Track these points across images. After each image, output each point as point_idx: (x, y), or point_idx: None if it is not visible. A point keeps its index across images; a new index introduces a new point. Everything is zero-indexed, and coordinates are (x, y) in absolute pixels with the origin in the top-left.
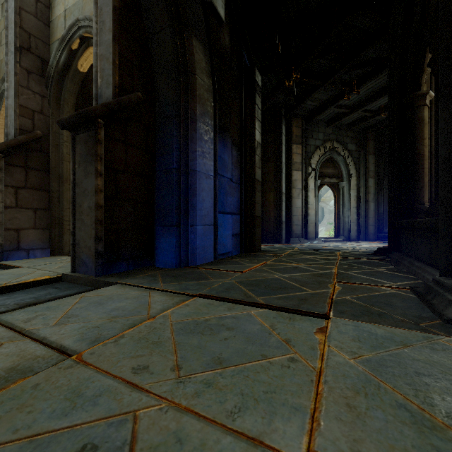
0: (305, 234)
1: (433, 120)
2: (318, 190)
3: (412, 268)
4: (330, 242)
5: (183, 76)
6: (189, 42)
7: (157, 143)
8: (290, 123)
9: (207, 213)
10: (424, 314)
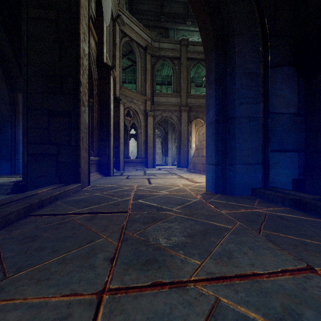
0: None
1: None
2: None
3: None
4: None
5: (13, 106)
6: (16, 94)
7: (0, 129)
8: None
9: None
10: None
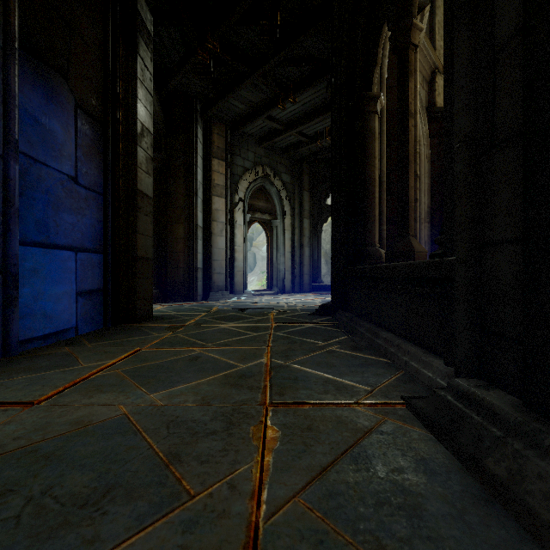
0: (231, 286)
1: (383, 137)
2: (247, 227)
3: (377, 341)
4: (262, 296)
5: None
6: None
7: None
8: (210, 127)
9: None
10: None
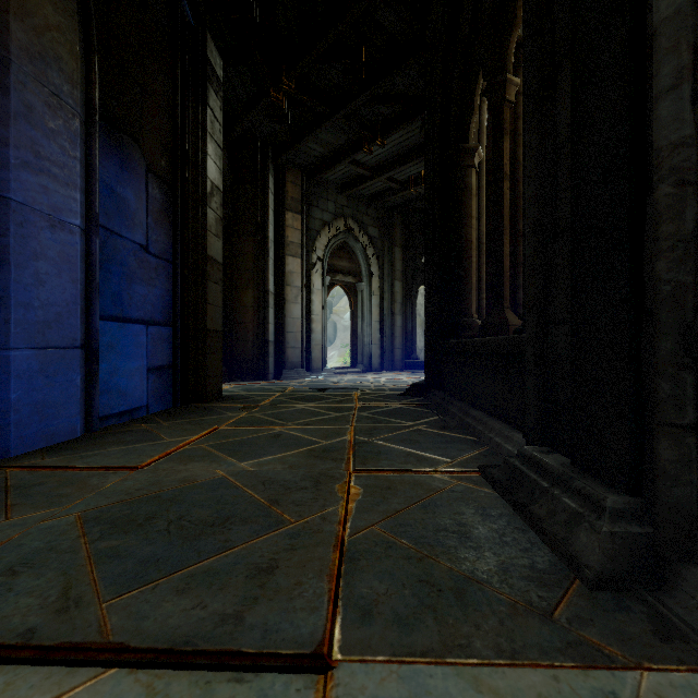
0: (307, 363)
1: (482, 193)
2: (327, 292)
3: (467, 420)
4: (345, 375)
5: None
6: None
7: None
8: (283, 174)
9: (58, 318)
10: (539, 559)
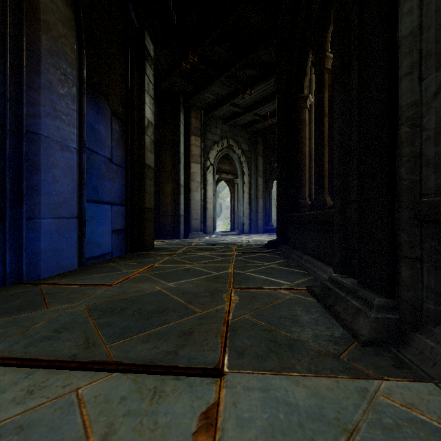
0: (204, 229)
1: (312, 123)
2: (216, 185)
3: (301, 261)
4: (227, 236)
5: None
6: None
7: None
8: (189, 112)
9: (65, 201)
10: (336, 332)
